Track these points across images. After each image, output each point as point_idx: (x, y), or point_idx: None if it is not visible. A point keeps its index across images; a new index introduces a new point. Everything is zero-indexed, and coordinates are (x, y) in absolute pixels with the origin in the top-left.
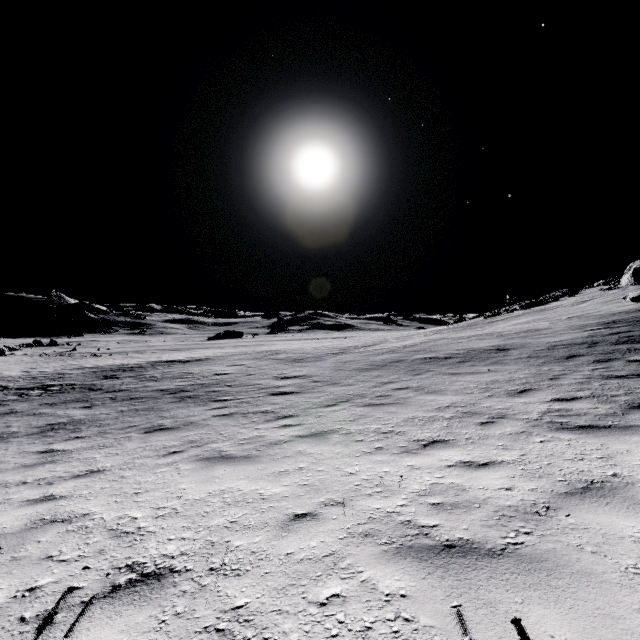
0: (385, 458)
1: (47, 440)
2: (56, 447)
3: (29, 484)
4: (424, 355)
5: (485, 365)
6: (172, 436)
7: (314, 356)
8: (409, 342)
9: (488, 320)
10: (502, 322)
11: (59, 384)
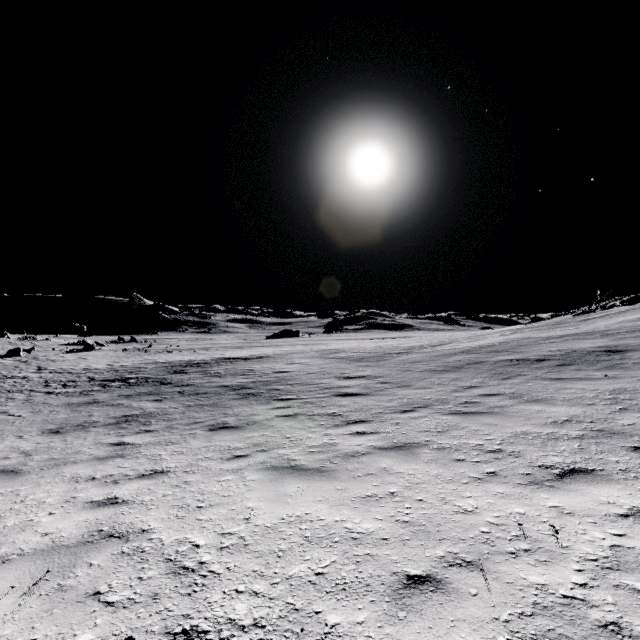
0: (508, 490)
1: (120, 432)
2: (127, 440)
3: (97, 481)
4: (508, 356)
5: (597, 370)
6: (236, 436)
7: (376, 355)
8: (484, 342)
9: (580, 318)
10: (601, 320)
11: (136, 377)
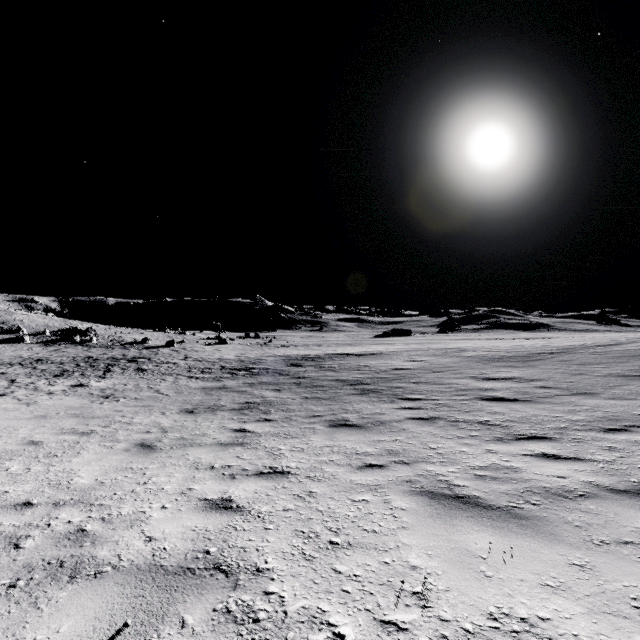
0: None
1: (242, 418)
2: (248, 427)
3: (215, 471)
4: None
5: None
6: (362, 437)
7: (519, 355)
8: None
9: None
10: None
11: (258, 368)
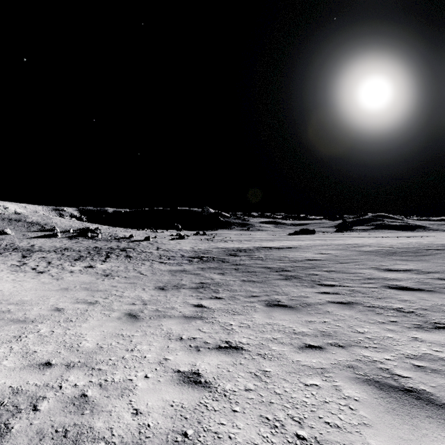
0: None
1: (199, 295)
2: (204, 303)
3: (183, 342)
4: None
5: None
6: (294, 317)
7: (409, 251)
8: None
9: None
10: None
11: (206, 256)
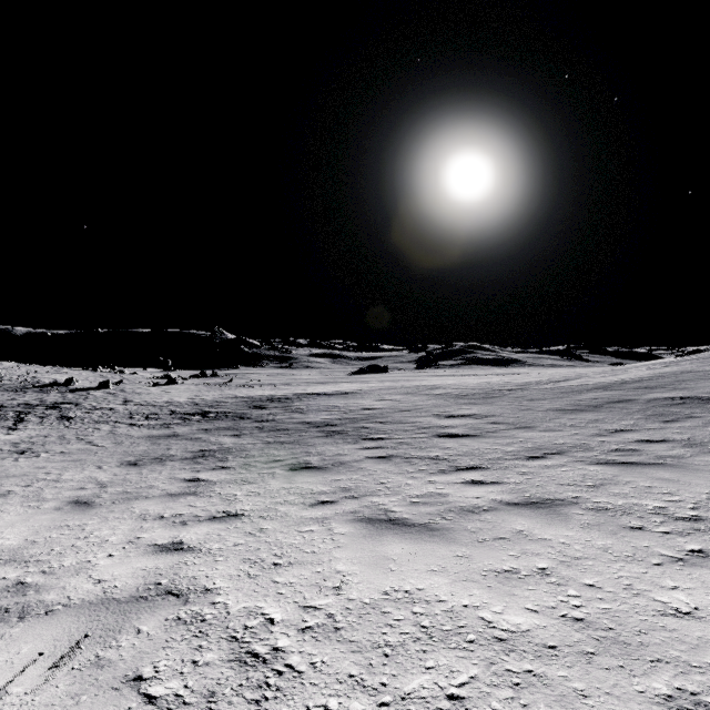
0: None
1: (196, 467)
2: (202, 476)
3: (165, 520)
4: (667, 394)
5: None
6: (320, 478)
7: (482, 392)
8: (626, 376)
9: None
10: None
11: (215, 411)
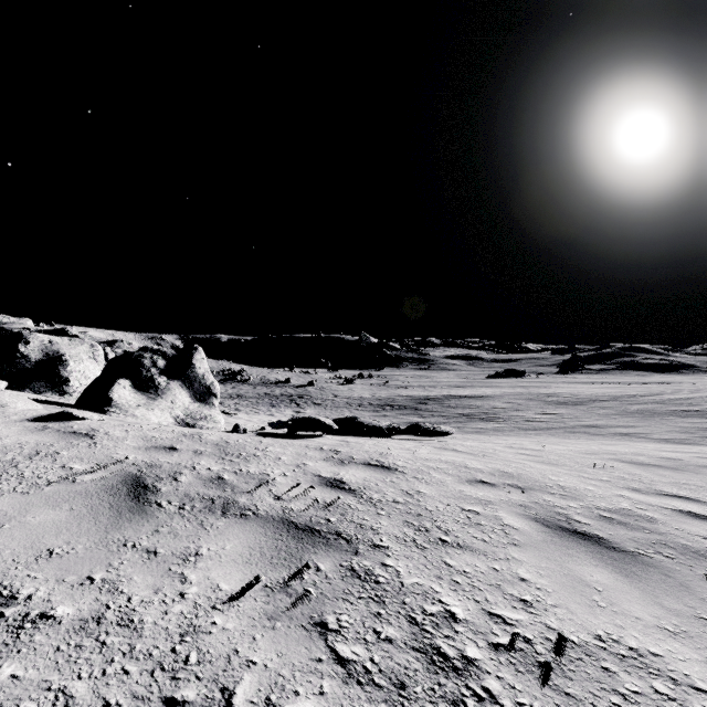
0: (557, 439)
1: None
2: None
3: None
4: (680, 407)
5: None
6: (471, 430)
7: (580, 401)
8: (693, 395)
9: None
10: None
11: (396, 405)
